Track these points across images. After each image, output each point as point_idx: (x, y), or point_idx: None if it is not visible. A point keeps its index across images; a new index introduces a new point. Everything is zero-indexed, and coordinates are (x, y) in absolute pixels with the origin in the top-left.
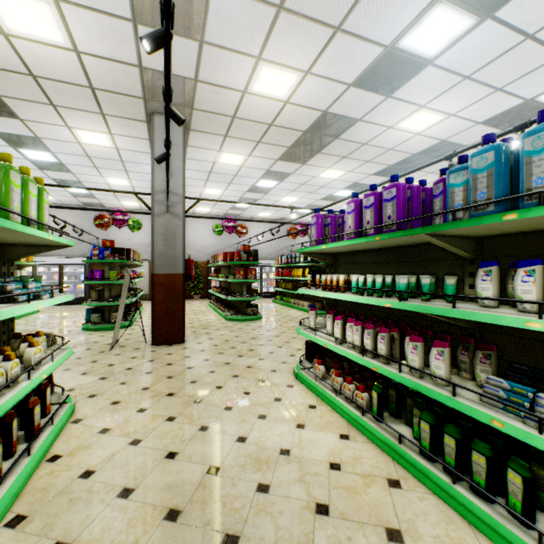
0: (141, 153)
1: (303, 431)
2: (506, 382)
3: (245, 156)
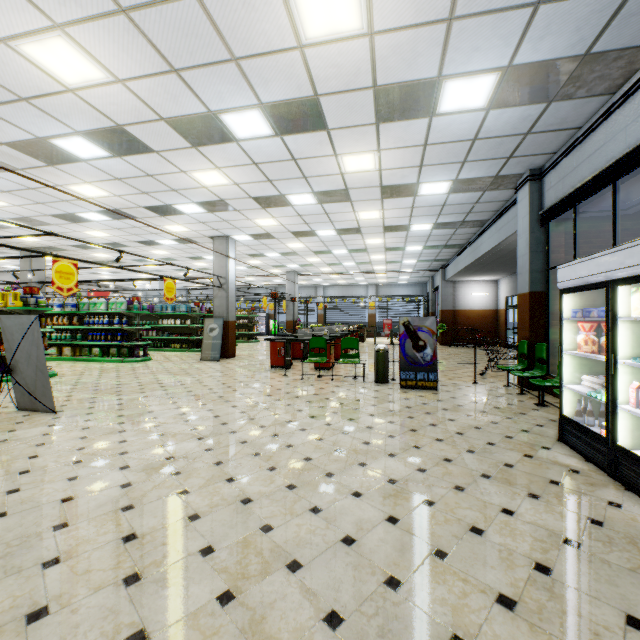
0: None
1: None
2: (162, 334)
3: None
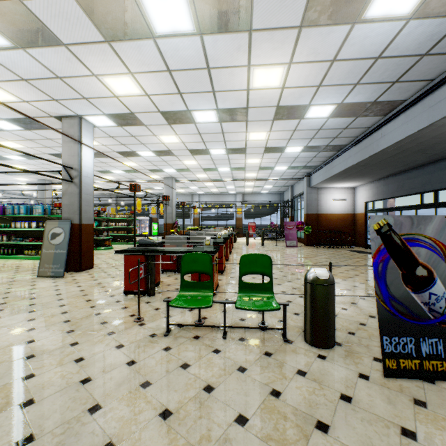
0: None
1: None
2: (15, 238)
3: None
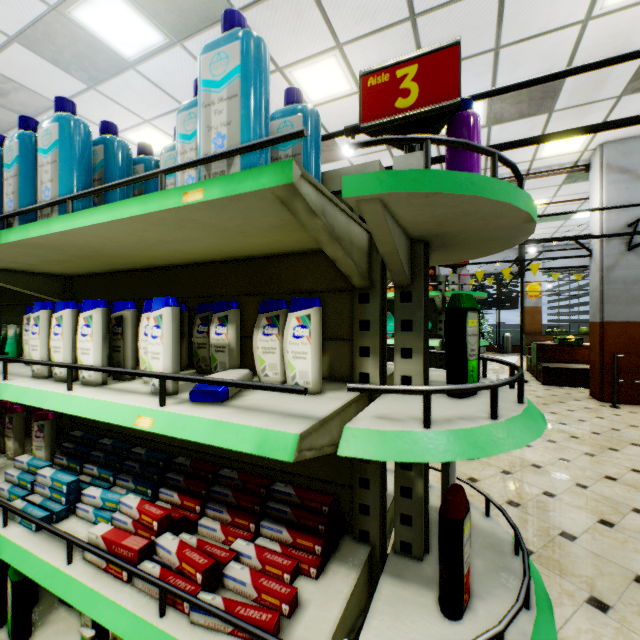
0: None
1: None
2: (26, 462)
3: None
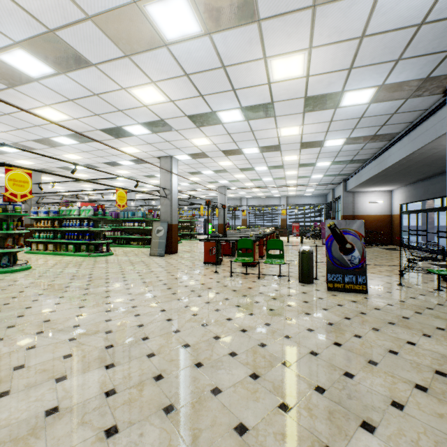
0: (0, 171)
1: None
2: (125, 234)
3: (54, 179)
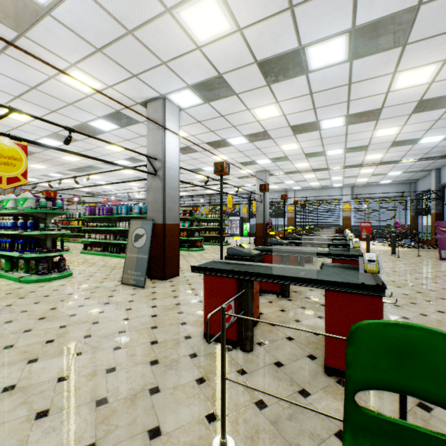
0: None
1: (86, 257)
2: (119, 237)
3: (47, 167)
